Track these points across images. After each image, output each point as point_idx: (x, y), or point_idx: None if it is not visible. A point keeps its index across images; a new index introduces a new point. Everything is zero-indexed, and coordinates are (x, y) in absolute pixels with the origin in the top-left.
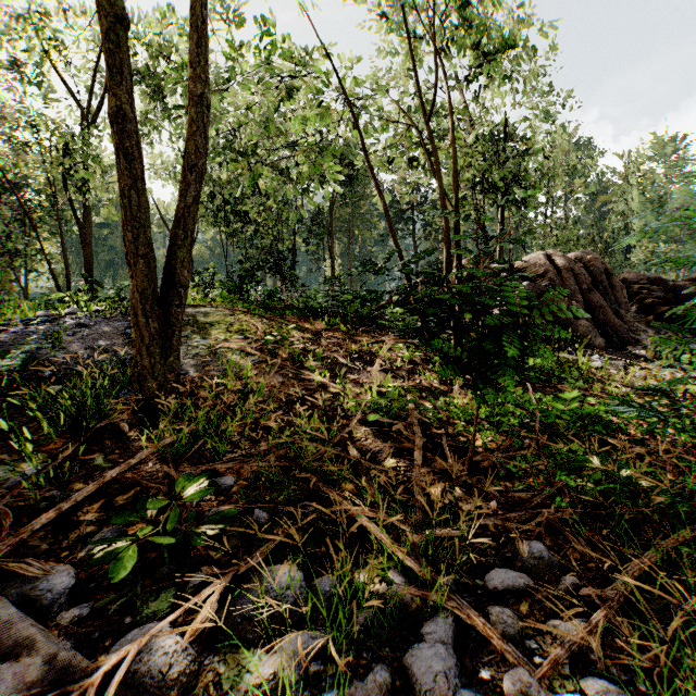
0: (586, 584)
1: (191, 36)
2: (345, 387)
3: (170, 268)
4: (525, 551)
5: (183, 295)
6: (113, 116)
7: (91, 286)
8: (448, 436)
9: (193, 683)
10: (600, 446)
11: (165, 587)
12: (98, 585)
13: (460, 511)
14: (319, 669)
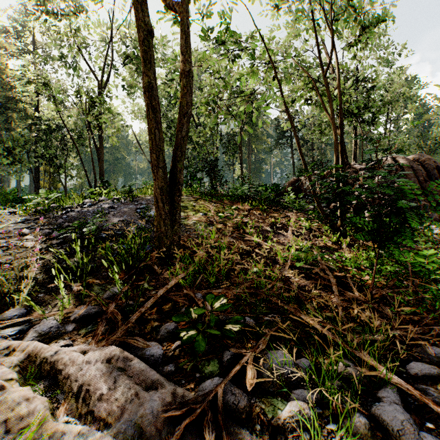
0: None
1: (183, 36)
2: (272, 245)
3: (173, 174)
4: (431, 352)
5: (181, 189)
6: (147, 88)
7: (104, 184)
8: (346, 277)
9: (251, 412)
10: None
11: (211, 358)
12: (173, 355)
13: (373, 325)
14: (319, 412)
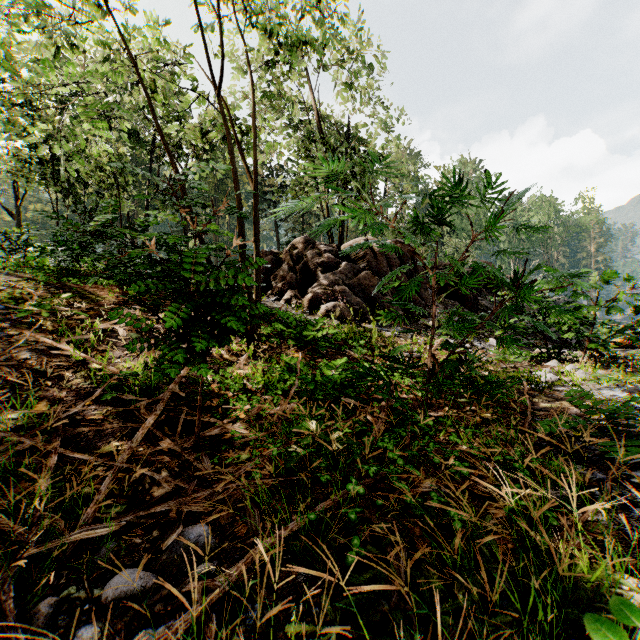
0: (225, 567)
1: None
2: (113, 362)
3: None
4: (169, 542)
5: None
6: None
7: None
8: (209, 409)
9: None
10: (344, 408)
11: None
12: None
13: (149, 498)
14: None
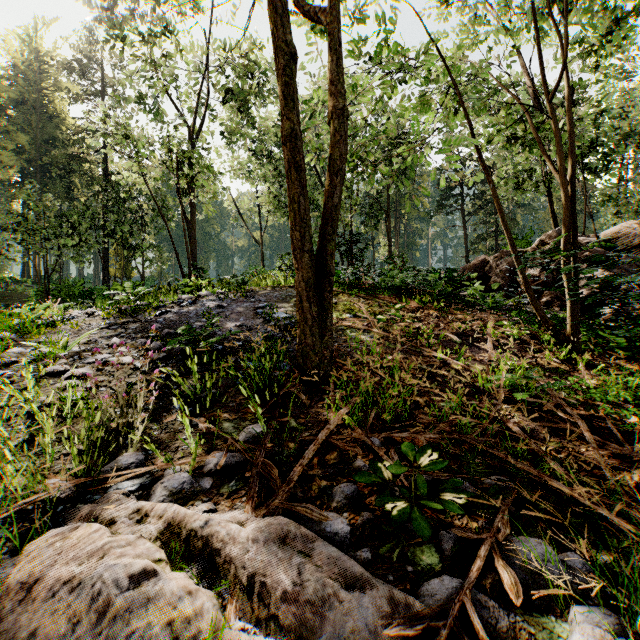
0: None
1: (332, 58)
2: (465, 364)
3: (322, 259)
4: None
5: (332, 282)
6: (288, 137)
7: (197, 272)
8: (595, 418)
9: (516, 638)
10: None
11: (423, 543)
12: (362, 533)
13: None
14: None
